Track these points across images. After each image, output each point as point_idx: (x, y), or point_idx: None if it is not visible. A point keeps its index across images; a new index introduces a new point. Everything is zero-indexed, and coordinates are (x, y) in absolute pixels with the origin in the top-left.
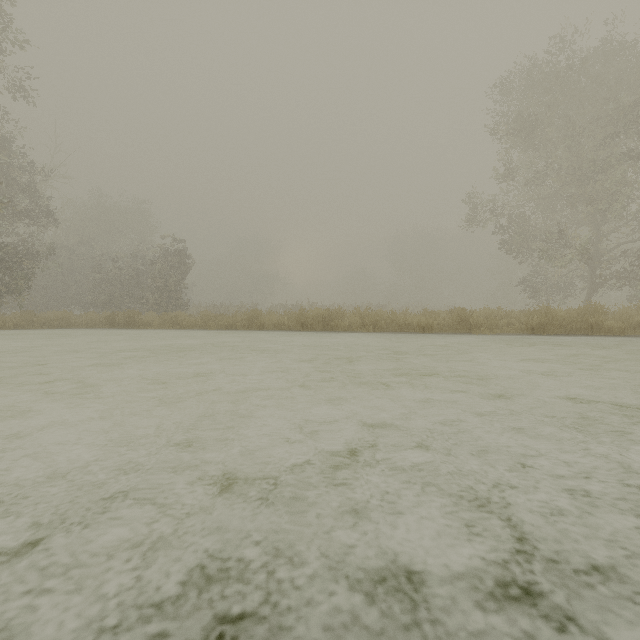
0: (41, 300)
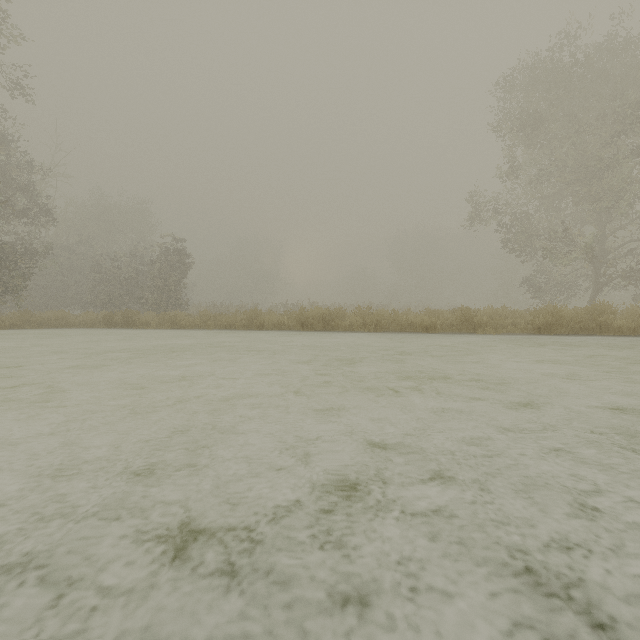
0: (40, 300)
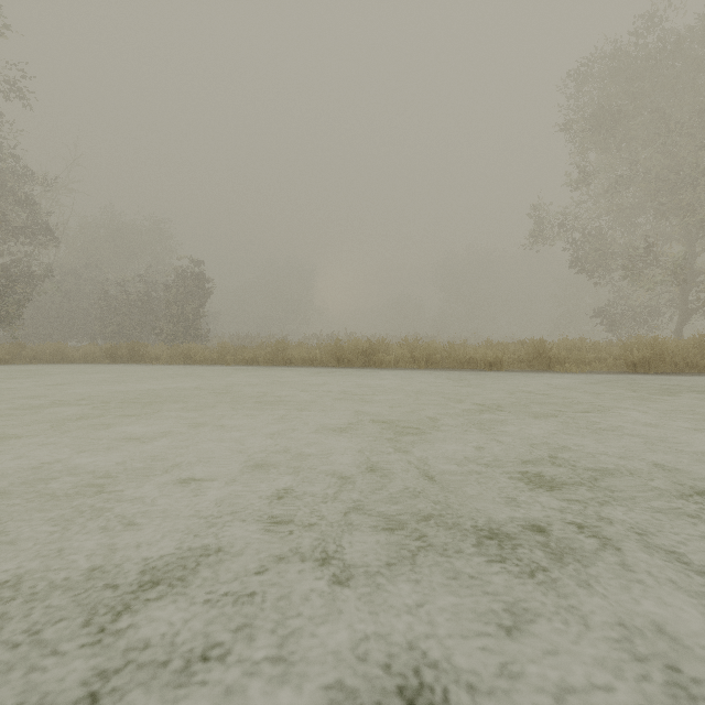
0: (44, 330)
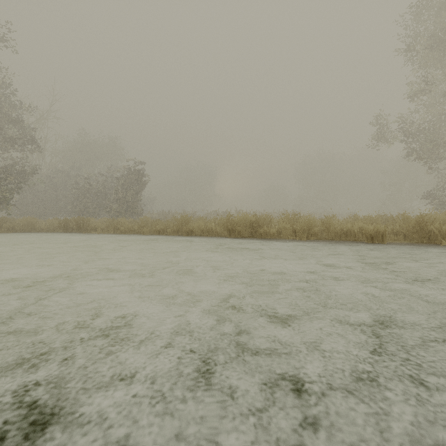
0: (39, 209)
